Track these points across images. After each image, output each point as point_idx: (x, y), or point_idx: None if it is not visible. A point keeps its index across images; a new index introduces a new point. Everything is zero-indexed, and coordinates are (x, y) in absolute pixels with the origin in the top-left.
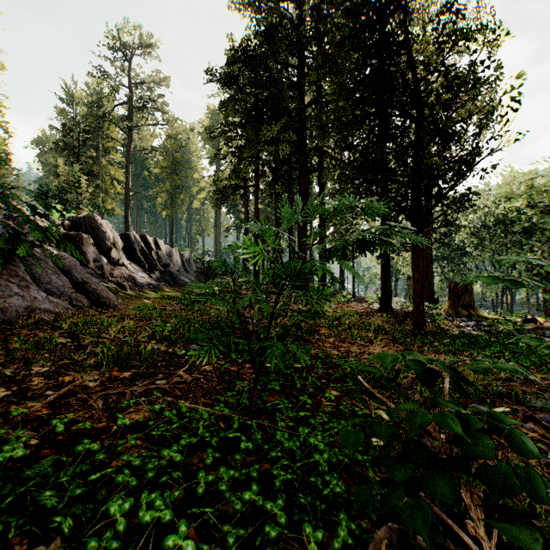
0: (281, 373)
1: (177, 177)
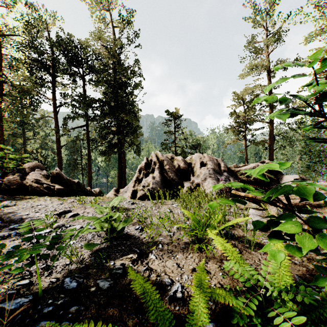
0: None
1: None
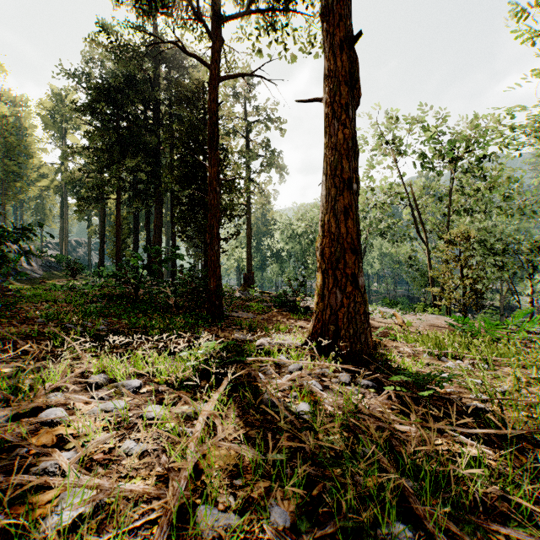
0: (143, 302)
1: (12, 162)
